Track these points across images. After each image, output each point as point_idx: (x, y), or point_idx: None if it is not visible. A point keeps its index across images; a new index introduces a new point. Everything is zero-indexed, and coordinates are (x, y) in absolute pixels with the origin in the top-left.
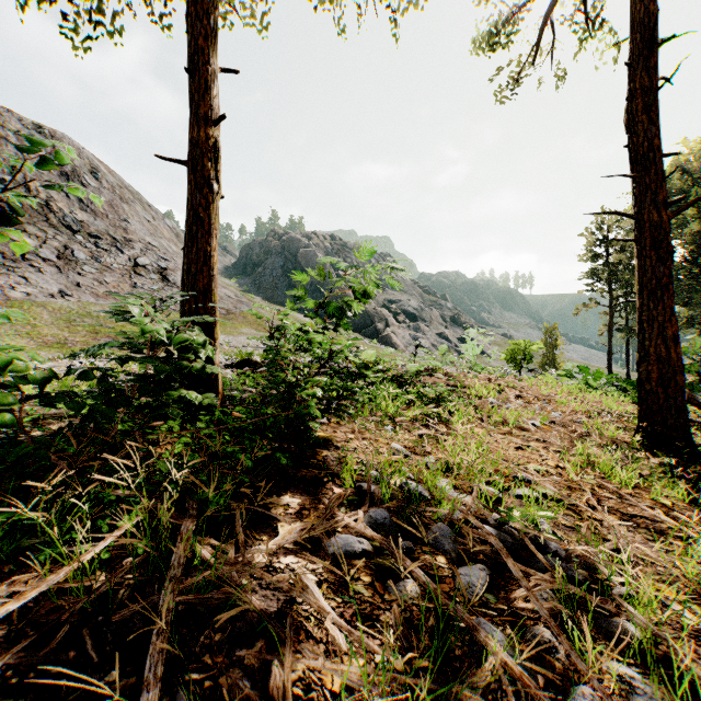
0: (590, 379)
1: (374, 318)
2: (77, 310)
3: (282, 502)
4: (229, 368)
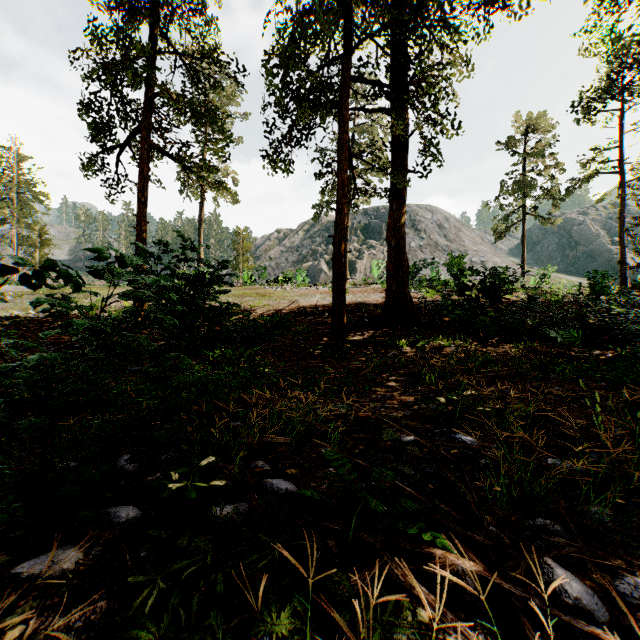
0: None
1: None
2: None
3: None
4: None
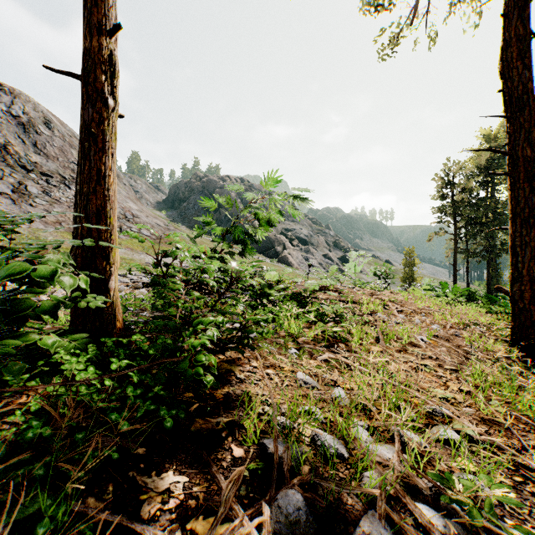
0: (449, 292)
1: (274, 242)
2: (27, 235)
3: (161, 485)
4: (146, 287)
